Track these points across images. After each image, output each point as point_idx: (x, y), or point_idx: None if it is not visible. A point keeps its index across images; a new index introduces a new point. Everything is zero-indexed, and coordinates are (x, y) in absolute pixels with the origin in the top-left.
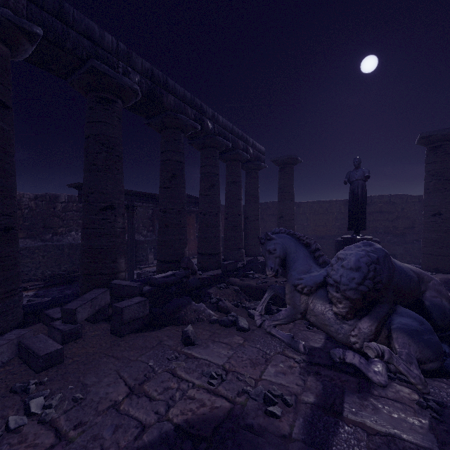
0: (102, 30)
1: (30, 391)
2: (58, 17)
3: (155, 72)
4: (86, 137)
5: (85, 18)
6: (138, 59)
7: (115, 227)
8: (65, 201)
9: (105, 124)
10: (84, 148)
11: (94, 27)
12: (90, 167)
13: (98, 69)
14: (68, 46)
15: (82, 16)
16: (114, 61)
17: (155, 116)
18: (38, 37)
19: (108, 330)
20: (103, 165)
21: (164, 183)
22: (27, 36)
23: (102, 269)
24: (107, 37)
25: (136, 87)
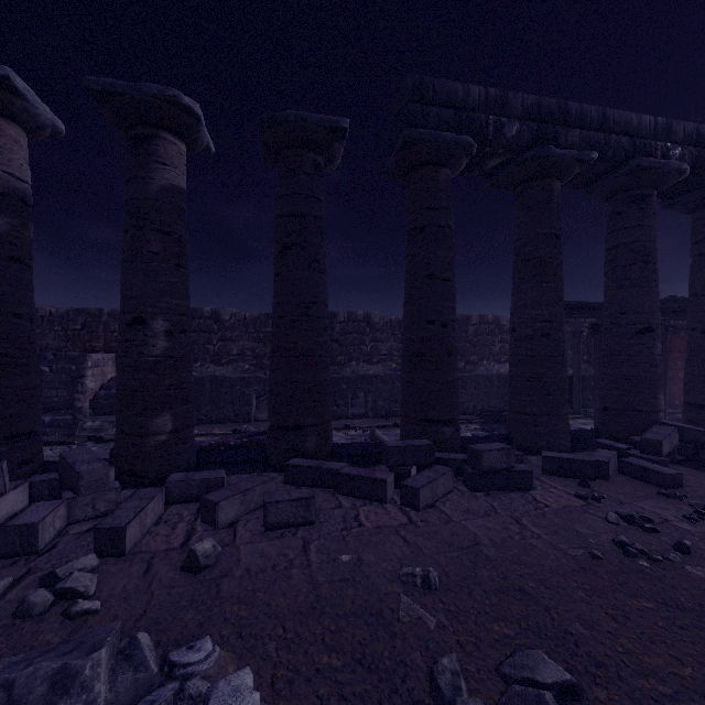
0: (638, 115)
1: (683, 500)
2: (600, 130)
3: (700, 131)
4: (610, 248)
5: (623, 113)
6: (679, 125)
7: (654, 354)
8: (476, 323)
9: (639, 227)
10: (607, 262)
11: (631, 117)
12: (619, 283)
13: (642, 166)
14: (608, 155)
15: (620, 113)
16: (651, 145)
17: (687, 192)
18: (591, 162)
19: (696, 473)
20: (638, 278)
21: (702, 288)
22: (581, 165)
23: (638, 405)
24: (643, 121)
25: (684, 167)
